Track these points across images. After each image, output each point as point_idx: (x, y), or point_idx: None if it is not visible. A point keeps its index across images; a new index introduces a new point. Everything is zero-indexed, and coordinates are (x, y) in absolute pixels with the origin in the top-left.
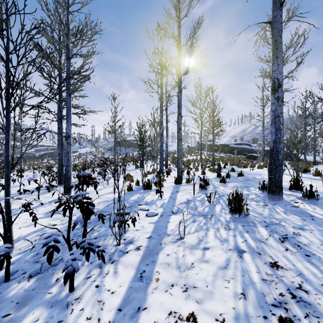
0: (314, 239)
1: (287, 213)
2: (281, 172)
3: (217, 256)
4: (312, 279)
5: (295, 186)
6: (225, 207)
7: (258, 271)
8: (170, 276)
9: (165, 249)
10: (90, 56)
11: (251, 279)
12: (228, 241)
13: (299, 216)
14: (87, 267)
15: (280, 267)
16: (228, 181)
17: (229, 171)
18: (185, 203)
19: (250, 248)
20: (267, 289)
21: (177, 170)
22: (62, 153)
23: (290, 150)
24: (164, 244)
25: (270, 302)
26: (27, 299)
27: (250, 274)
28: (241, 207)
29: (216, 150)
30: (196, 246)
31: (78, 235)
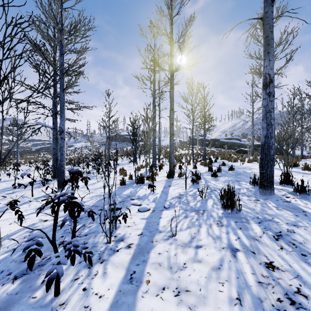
0: (309, 237)
1: (280, 209)
2: (273, 167)
3: (210, 255)
4: (310, 282)
5: (286, 180)
6: (217, 202)
7: (253, 273)
8: (161, 277)
9: (157, 247)
10: (83, 52)
11: (246, 282)
12: (221, 238)
13: (291, 212)
14: (75, 267)
15: (276, 268)
16: (219, 176)
17: (220, 165)
18: (178, 197)
19: (243, 246)
20: (264, 293)
21: (169, 165)
22: (57, 148)
23: (280, 145)
24: (155, 242)
25: (268, 309)
26: (8, 304)
27: (245, 276)
28: (233, 202)
29: (207, 144)
30: (188, 244)
31: (68, 232)
